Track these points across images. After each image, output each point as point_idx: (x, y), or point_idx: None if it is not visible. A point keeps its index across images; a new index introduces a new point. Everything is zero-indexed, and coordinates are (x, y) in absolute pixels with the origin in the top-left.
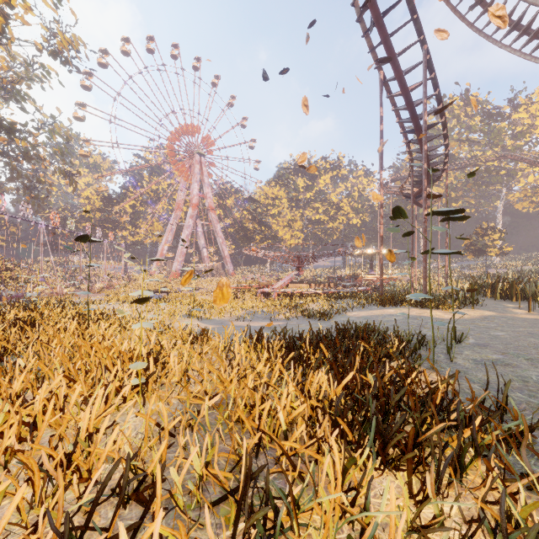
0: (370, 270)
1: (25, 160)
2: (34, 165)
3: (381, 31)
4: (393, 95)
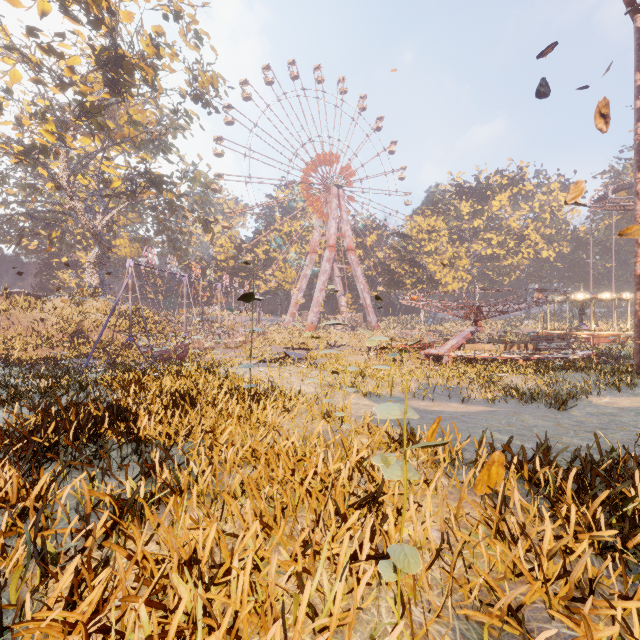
0: (579, 324)
1: (170, 212)
2: (177, 217)
3: None
4: None
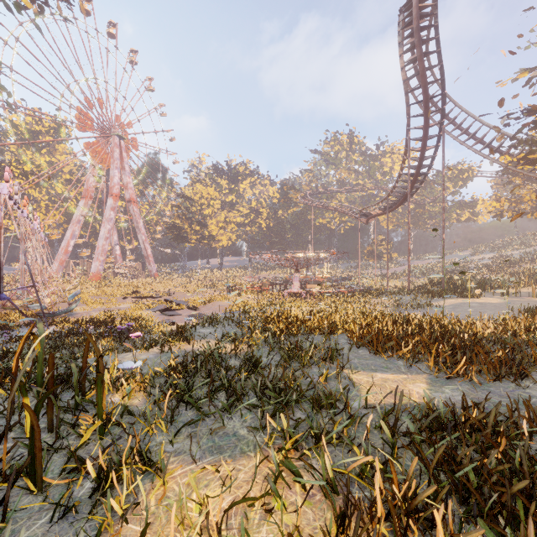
0: (306, 271)
1: None
2: None
3: (427, 109)
4: (412, 150)
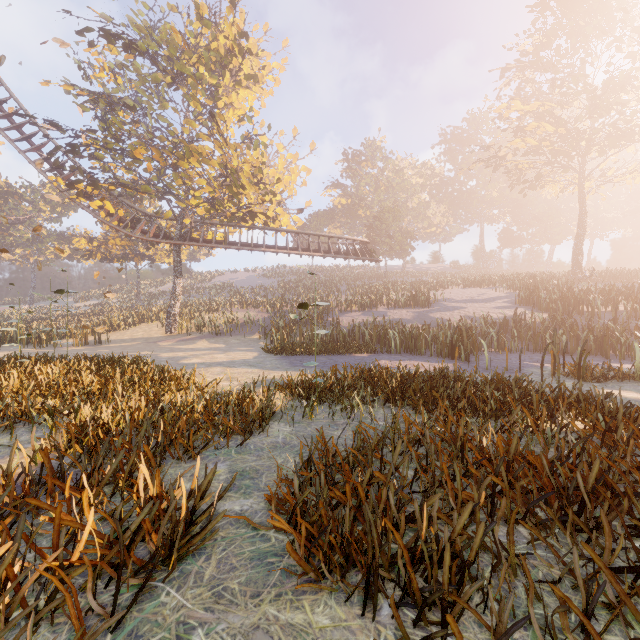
0: None
1: None
2: None
3: None
4: None
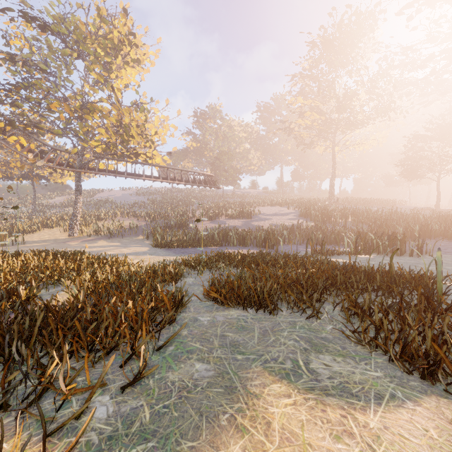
0: None
1: None
2: None
3: None
4: None
